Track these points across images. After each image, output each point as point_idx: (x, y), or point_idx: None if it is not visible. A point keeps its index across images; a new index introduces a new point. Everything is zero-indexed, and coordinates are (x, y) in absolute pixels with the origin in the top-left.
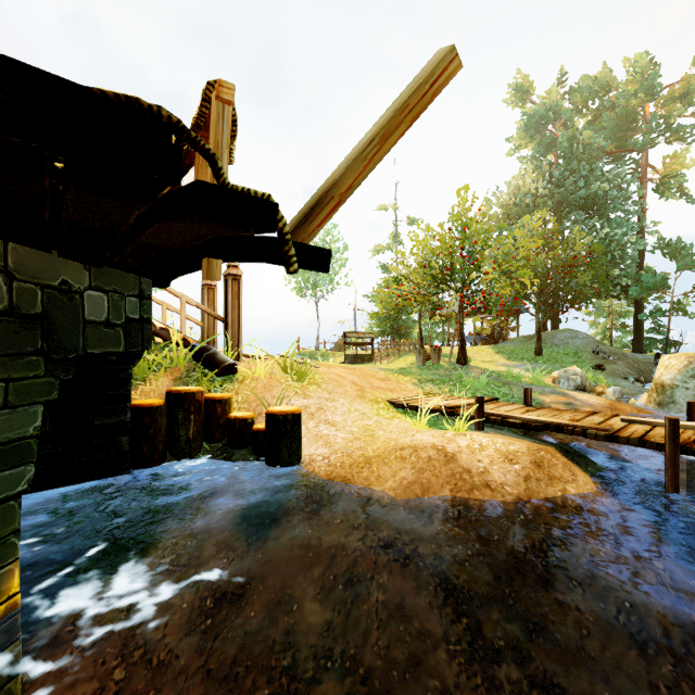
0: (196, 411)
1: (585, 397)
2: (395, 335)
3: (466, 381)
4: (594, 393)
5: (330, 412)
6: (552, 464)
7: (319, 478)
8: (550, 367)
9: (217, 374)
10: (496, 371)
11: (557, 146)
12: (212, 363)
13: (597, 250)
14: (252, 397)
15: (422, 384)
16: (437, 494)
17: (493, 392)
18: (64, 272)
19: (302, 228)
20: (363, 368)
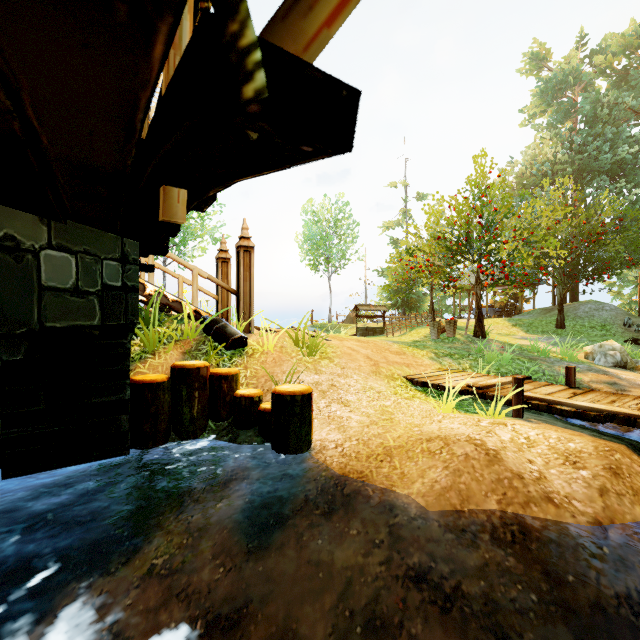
0: (200, 387)
1: (631, 376)
2: (405, 307)
3: (488, 356)
4: (638, 371)
5: (343, 389)
6: (633, 472)
7: (331, 471)
8: (576, 341)
9: (226, 347)
10: (518, 345)
11: (579, 110)
12: (221, 336)
13: (631, 214)
14: (261, 372)
15: (440, 359)
16: (480, 506)
17: (520, 368)
18: (8, 224)
19: (287, 23)
20: (376, 341)
